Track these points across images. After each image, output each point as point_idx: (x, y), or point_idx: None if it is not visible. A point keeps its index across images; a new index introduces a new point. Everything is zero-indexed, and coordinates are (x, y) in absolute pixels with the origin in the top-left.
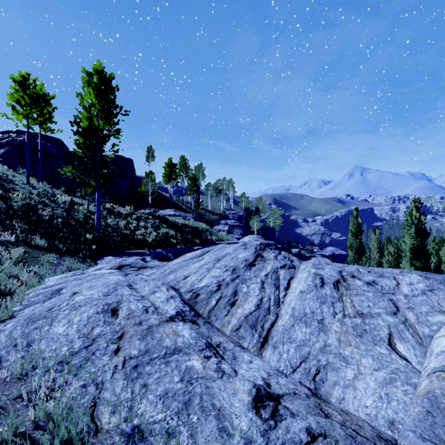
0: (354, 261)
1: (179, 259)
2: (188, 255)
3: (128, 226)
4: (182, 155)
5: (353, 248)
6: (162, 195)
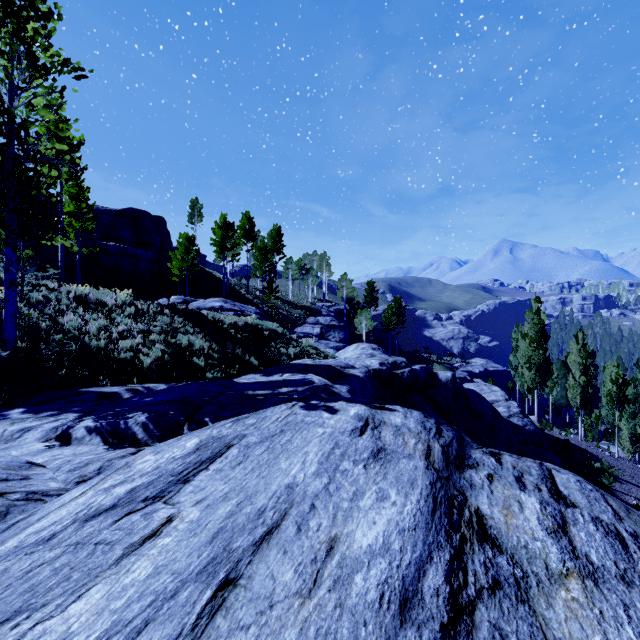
0: (533, 386)
1: (89, 489)
2: (139, 465)
3: (109, 330)
4: (246, 212)
5: (532, 365)
6: (213, 276)
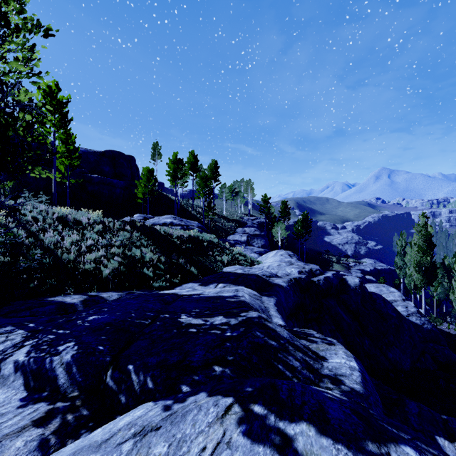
0: (421, 286)
1: None
2: None
3: (80, 244)
4: (192, 151)
5: (420, 268)
6: (168, 198)
